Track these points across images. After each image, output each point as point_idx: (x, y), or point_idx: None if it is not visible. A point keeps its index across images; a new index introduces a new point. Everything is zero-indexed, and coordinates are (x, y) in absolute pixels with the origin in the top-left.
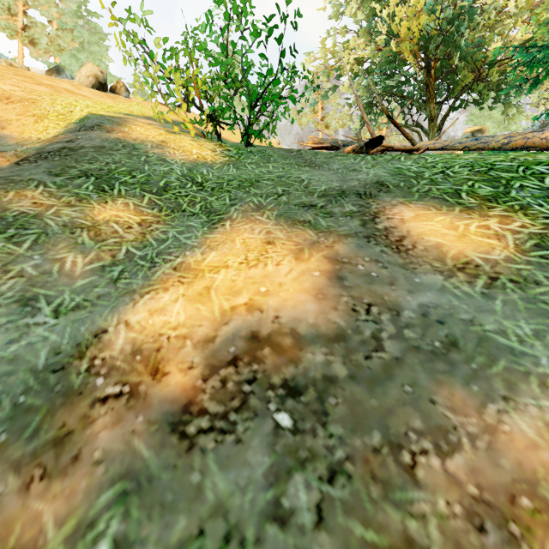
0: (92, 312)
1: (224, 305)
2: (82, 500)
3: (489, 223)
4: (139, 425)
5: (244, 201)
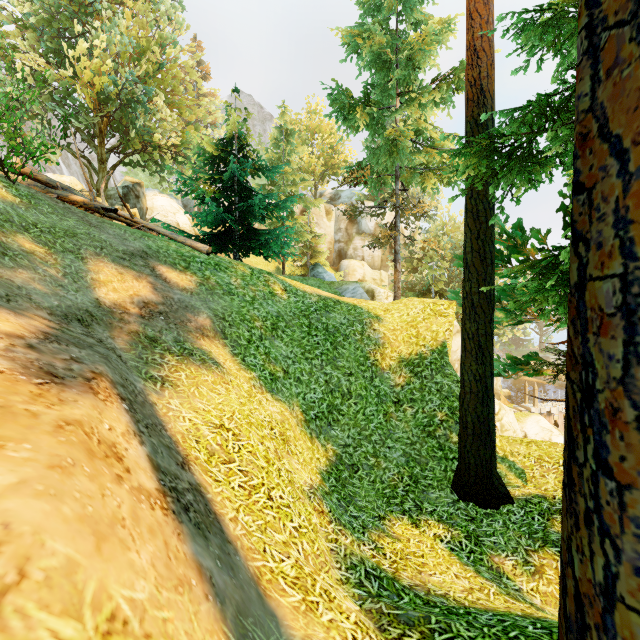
0: (85, 293)
1: (127, 294)
2: (139, 326)
3: (188, 277)
4: (135, 317)
5: (84, 248)
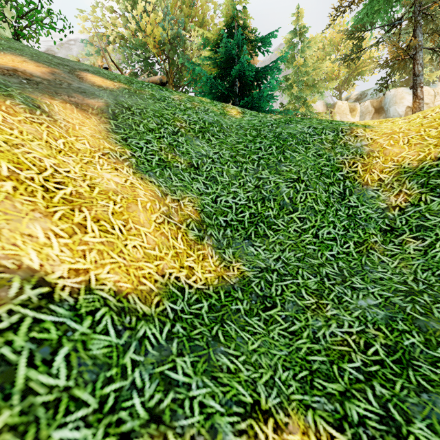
0: None
1: (2, 63)
2: None
3: (114, 83)
4: None
5: (13, 51)
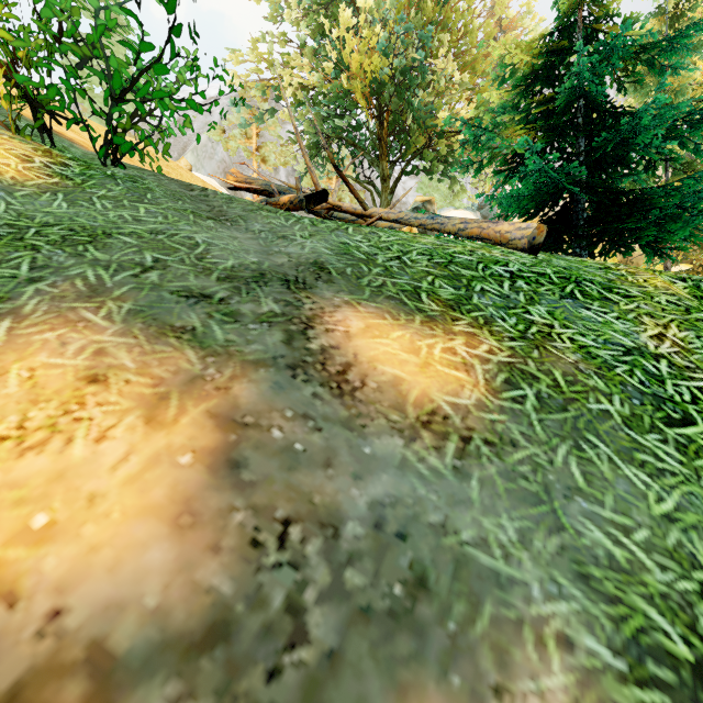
0: None
1: None
2: None
3: (455, 345)
4: None
5: (65, 273)
